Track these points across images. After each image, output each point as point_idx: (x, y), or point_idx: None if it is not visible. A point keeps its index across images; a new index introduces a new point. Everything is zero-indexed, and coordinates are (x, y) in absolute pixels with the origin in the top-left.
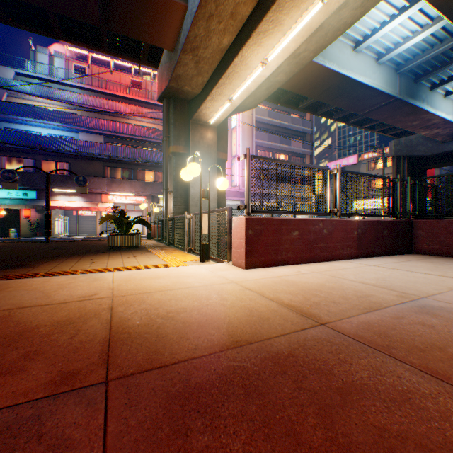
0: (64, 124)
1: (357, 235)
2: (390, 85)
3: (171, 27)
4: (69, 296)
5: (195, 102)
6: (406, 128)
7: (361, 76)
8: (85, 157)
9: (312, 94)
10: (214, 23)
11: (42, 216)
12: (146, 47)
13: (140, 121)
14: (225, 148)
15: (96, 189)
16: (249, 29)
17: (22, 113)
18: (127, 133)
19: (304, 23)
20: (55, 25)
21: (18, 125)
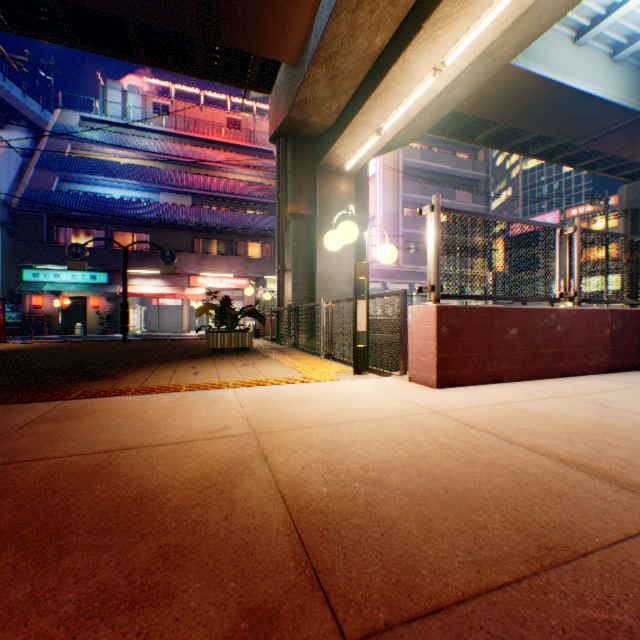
0: (142, 182)
1: (610, 334)
2: (633, 94)
3: (296, 28)
4: (187, 431)
5: (325, 139)
6: None
7: (585, 82)
8: (168, 226)
9: (502, 117)
10: (363, 14)
11: (114, 306)
12: (256, 65)
13: (239, 174)
14: (366, 205)
15: (183, 269)
16: (418, 17)
17: (89, 170)
18: (223, 191)
19: None
20: (135, 44)
21: (85, 186)
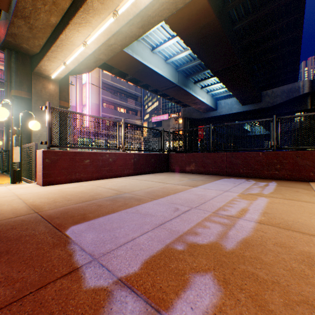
0: None
1: (134, 162)
2: (173, 77)
3: None
4: None
5: (36, 58)
6: (185, 102)
7: (156, 68)
8: None
9: (129, 72)
10: (39, 3)
11: None
12: None
13: None
14: (67, 98)
15: None
16: (69, 17)
17: None
18: None
19: (105, 27)
20: None
21: None
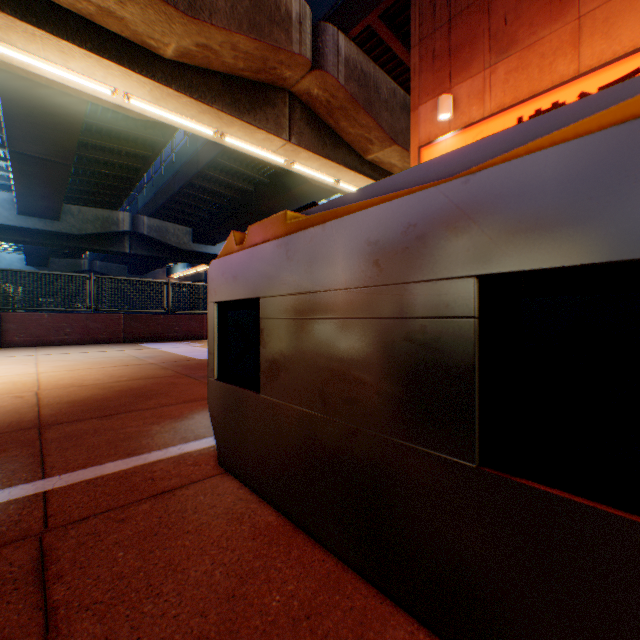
0: None
1: None
2: None
3: None
4: (11, 401)
5: None
6: None
7: None
8: None
9: None
10: None
11: None
12: None
13: None
14: None
15: None
16: None
17: None
18: None
19: None
20: None
21: None
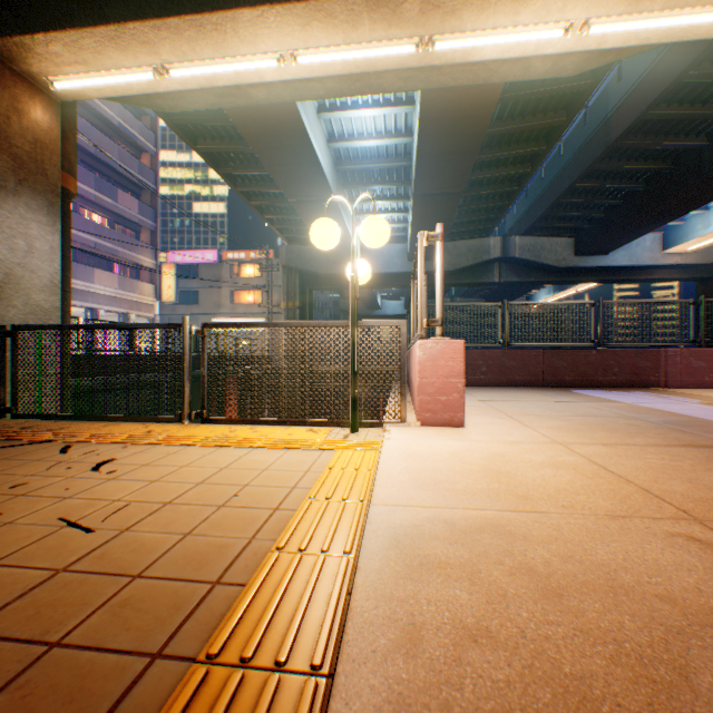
0: None
1: None
2: (333, 180)
3: None
4: None
5: (21, 1)
6: None
7: (321, 153)
8: None
9: (258, 143)
10: None
11: None
12: None
13: None
14: (74, 164)
15: None
16: None
17: None
18: None
19: (381, 54)
20: None
21: None
